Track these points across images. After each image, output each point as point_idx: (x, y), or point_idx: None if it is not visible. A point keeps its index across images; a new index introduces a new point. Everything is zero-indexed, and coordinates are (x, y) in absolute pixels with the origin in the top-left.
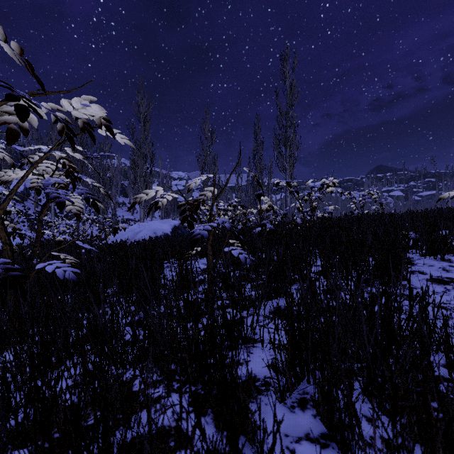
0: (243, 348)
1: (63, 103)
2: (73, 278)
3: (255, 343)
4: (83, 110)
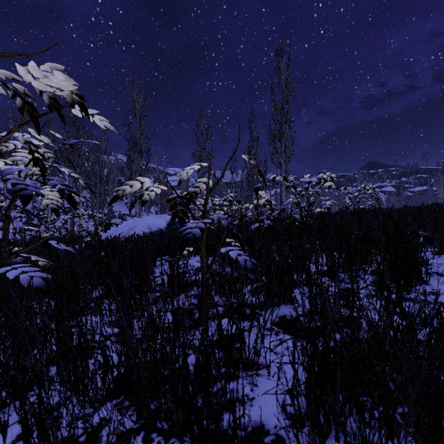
0: (245, 377)
1: (18, 70)
2: (41, 285)
3: (259, 370)
4: (45, 79)
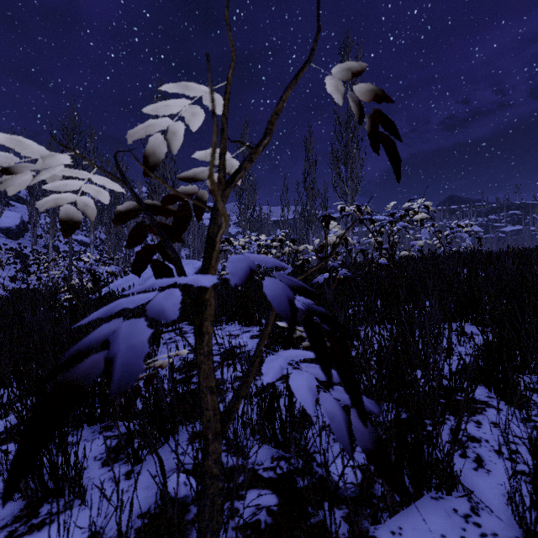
0: None
1: None
2: None
3: None
4: None
